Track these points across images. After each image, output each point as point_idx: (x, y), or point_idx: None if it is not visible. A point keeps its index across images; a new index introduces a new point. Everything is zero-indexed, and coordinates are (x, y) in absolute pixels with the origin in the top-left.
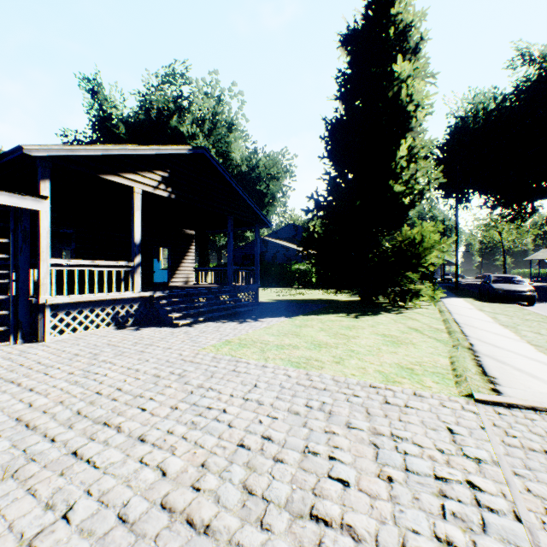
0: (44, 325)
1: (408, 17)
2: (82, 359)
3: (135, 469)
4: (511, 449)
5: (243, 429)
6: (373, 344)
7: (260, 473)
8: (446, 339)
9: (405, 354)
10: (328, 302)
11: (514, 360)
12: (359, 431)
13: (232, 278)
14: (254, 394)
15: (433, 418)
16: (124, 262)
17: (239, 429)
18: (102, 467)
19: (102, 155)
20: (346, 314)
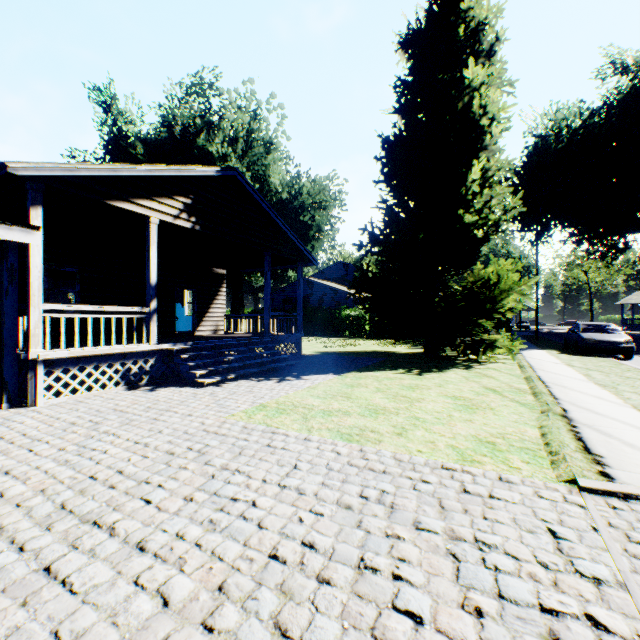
0: (36, 385)
1: (480, 13)
2: (79, 429)
3: (126, 596)
4: (639, 562)
5: (277, 531)
6: (442, 410)
7: (298, 603)
8: (532, 403)
9: (483, 422)
10: (385, 356)
11: (621, 431)
12: (432, 534)
13: (269, 326)
14: (293, 479)
15: (528, 514)
16: (137, 308)
17: (272, 531)
18: (82, 591)
19: (109, 177)
20: (407, 370)
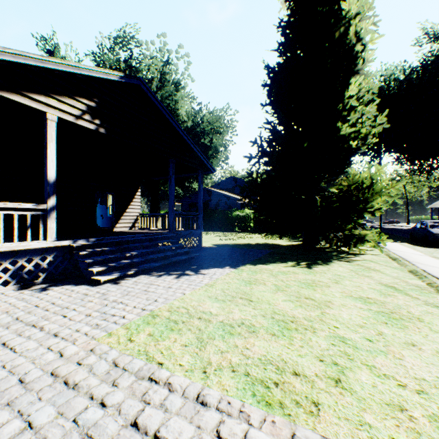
0: None
1: None
2: None
3: None
4: None
5: None
6: (363, 322)
7: None
8: None
9: (434, 349)
10: (270, 248)
11: None
12: None
13: (173, 223)
14: None
15: None
16: (31, 204)
17: None
18: None
19: None
20: (295, 262)
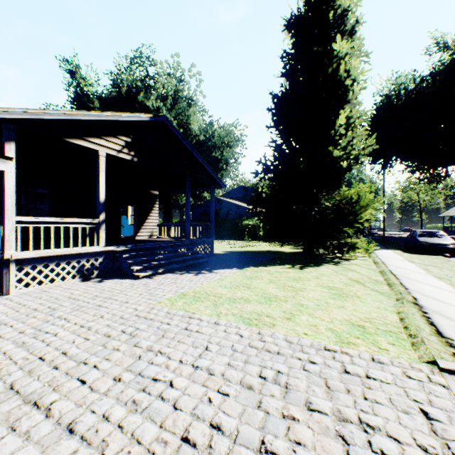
0: (10, 279)
1: (345, 3)
2: (38, 315)
3: None
4: None
5: (189, 412)
6: (320, 298)
7: None
8: (388, 292)
9: (353, 308)
10: (275, 254)
11: None
12: (322, 415)
13: (189, 232)
14: (204, 360)
15: (401, 394)
16: (89, 219)
17: (185, 412)
18: None
19: (67, 121)
20: (291, 265)
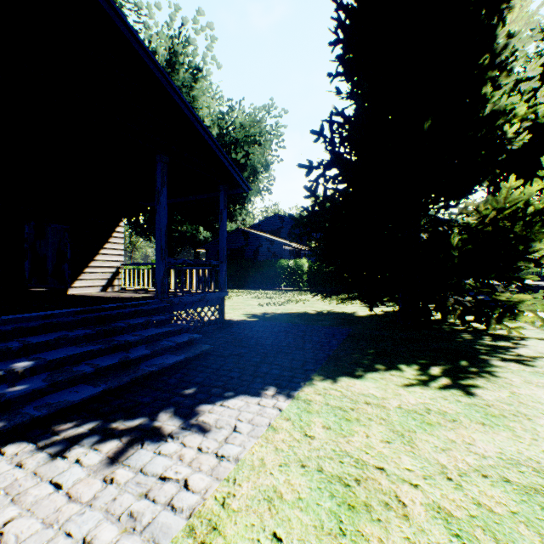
0: None
1: None
2: None
3: None
4: None
5: None
6: None
7: None
8: None
9: None
10: (345, 322)
11: None
12: None
13: (164, 281)
14: None
15: None
16: None
17: None
18: None
19: None
20: (417, 367)
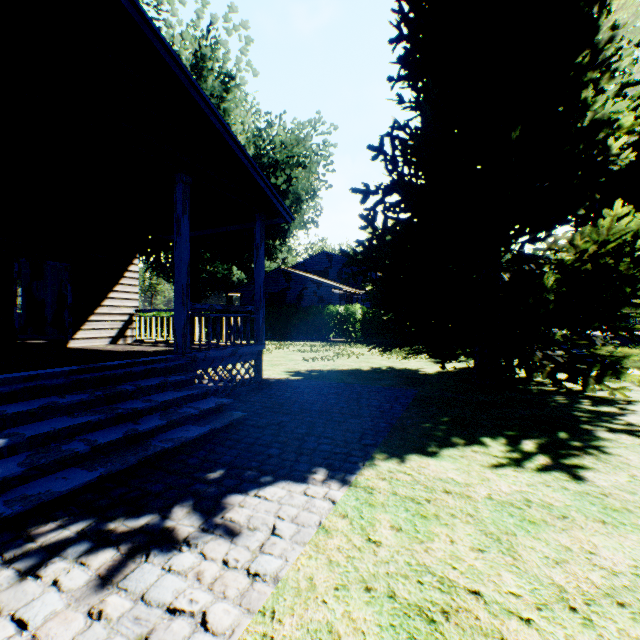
0: None
1: None
2: None
3: None
4: None
5: None
6: None
7: None
8: None
9: None
10: (409, 381)
11: None
12: None
13: (186, 332)
14: None
15: None
16: None
17: None
18: None
19: None
20: (505, 440)
